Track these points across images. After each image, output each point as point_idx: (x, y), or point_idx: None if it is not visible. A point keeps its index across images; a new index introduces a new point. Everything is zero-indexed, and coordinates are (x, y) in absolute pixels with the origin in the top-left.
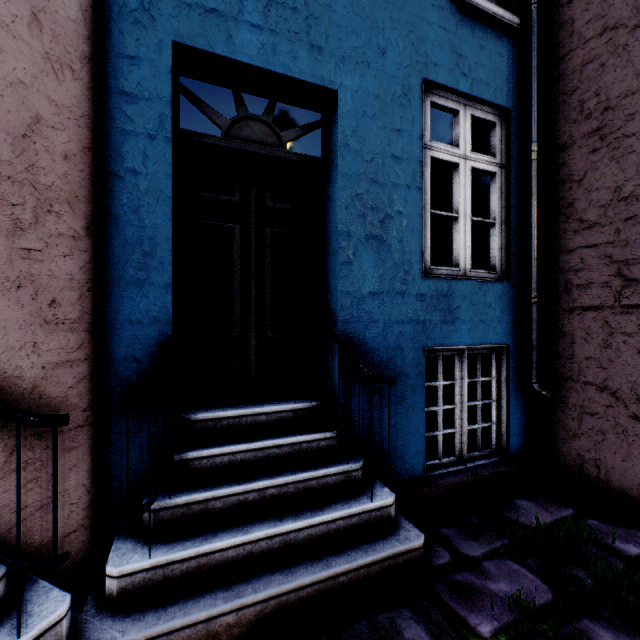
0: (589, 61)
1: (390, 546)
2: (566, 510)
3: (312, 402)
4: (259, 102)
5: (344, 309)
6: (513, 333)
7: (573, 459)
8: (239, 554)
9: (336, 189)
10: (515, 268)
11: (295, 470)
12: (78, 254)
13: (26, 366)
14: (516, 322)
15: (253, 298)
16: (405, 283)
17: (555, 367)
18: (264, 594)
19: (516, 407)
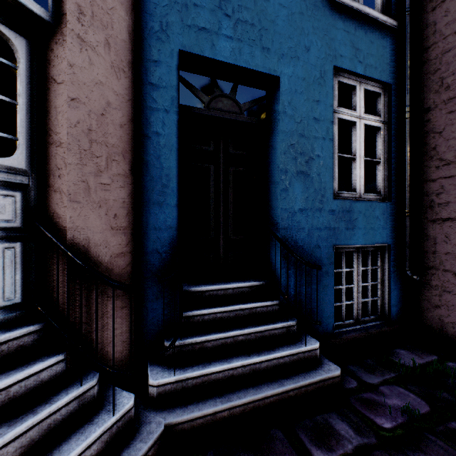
0: (447, 51)
1: (319, 374)
2: (432, 356)
3: (261, 281)
4: (226, 84)
5: (283, 220)
6: (392, 236)
7: (435, 322)
8: (225, 376)
9: (277, 141)
10: (394, 192)
11: (254, 325)
12: (127, 186)
13: (103, 255)
14: (394, 229)
15: (222, 213)
16: (322, 203)
17: (422, 260)
18: (245, 400)
19: (394, 287)
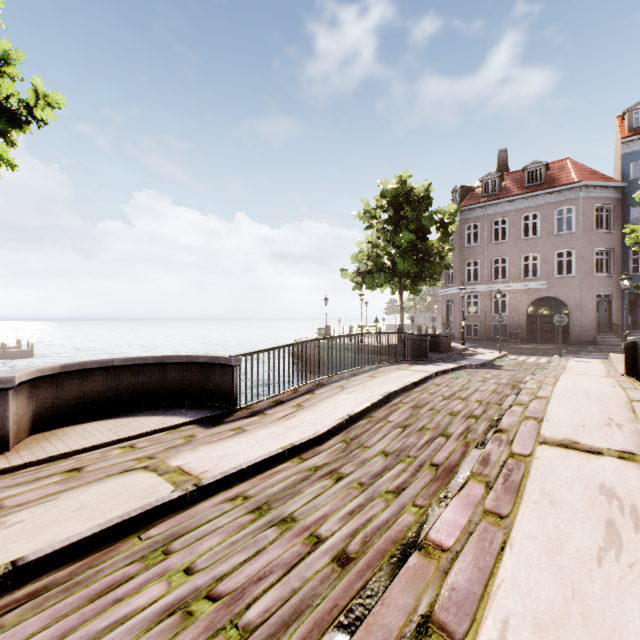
0: None
1: None
2: None
3: None
4: None
5: None
6: None
7: None
8: None
9: None
10: None
11: None
12: (618, 314)
13: (615, 323)
14: None
15: (639, 317)
16: None
17: None
18: None
19: None
